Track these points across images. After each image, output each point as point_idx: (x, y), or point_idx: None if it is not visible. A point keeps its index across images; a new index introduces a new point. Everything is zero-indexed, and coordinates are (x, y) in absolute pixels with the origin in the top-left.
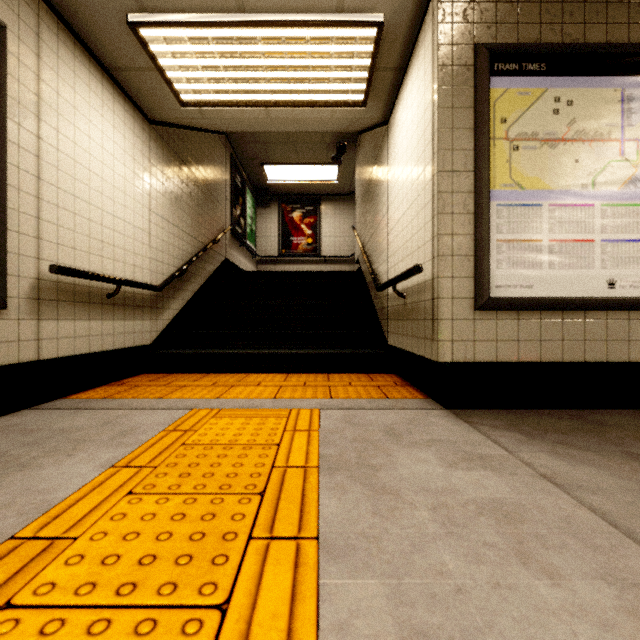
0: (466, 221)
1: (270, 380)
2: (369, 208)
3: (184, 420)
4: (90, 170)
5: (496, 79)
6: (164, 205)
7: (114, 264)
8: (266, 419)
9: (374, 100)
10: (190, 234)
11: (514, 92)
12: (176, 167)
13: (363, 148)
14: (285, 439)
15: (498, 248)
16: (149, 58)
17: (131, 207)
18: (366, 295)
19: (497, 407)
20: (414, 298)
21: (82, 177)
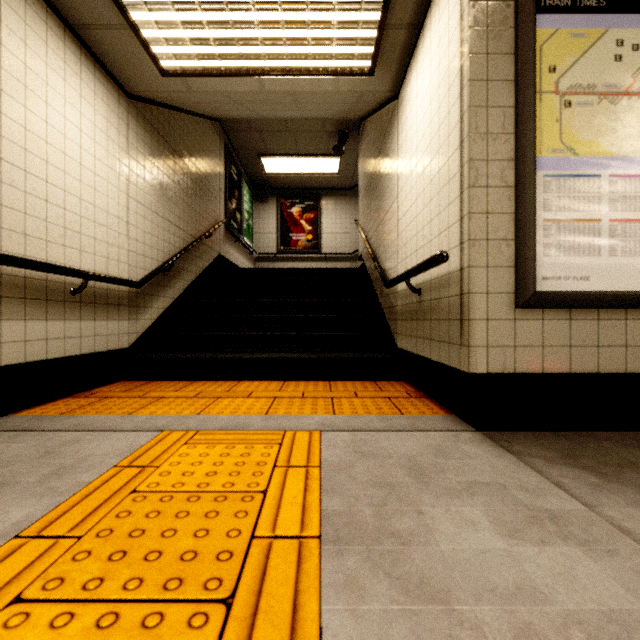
0: (505, 196)
1: (263, 389)
2: (374, 198)
3: (147, 449)
4: (48, 142)
5: (543, 17)
6: (146, 191)
7: (81, 255)
8: (252, 447)
9: (383, 68)
10: (178, 226)
11: (566, 33)
12: (161, 150)
13: (367, 134)
14: (274, 482)
15: (545, 230)
16: (118, 9)
17: (104, 190)
18: (371, 293)
19: (541, 428)
20: (433, 294)
21: (36, 149)
